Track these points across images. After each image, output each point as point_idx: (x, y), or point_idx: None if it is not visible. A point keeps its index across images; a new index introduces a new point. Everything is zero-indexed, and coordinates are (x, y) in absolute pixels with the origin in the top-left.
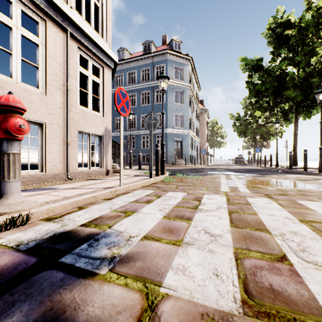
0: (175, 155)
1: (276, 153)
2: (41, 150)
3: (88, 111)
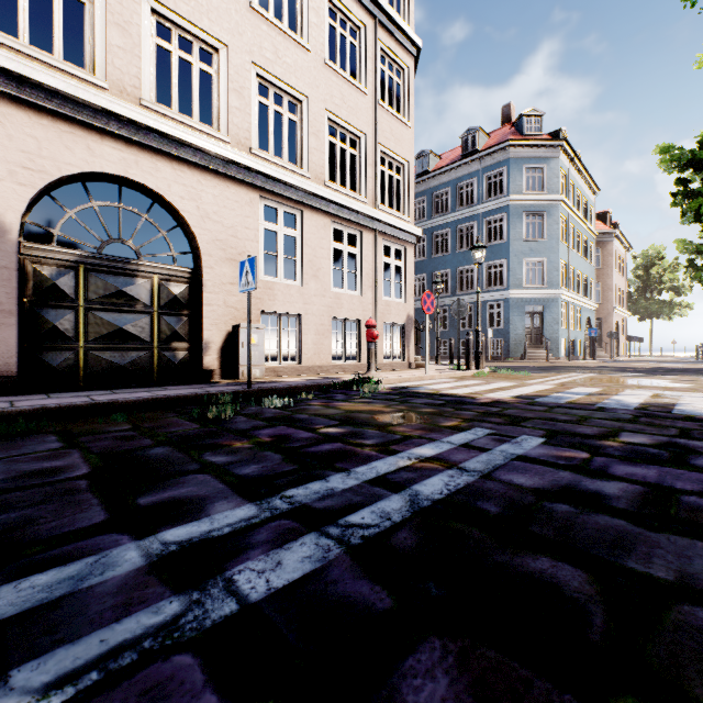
0: (528, 340)
1: None
2: (357, 343)
3: (391, 300)
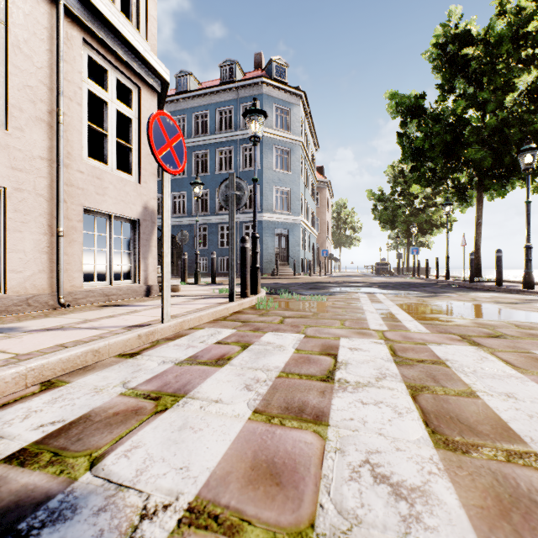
0: (277, 258)
1: (446, 256)
2: None
3: (108, 170)
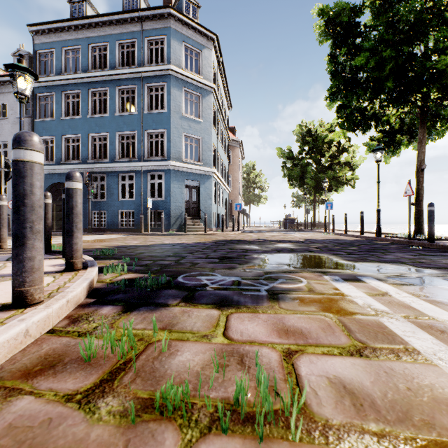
0: (187, 213)
1: (378, 209)
2: None
3: None
